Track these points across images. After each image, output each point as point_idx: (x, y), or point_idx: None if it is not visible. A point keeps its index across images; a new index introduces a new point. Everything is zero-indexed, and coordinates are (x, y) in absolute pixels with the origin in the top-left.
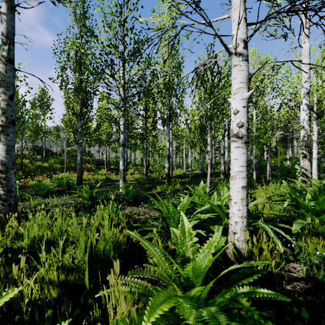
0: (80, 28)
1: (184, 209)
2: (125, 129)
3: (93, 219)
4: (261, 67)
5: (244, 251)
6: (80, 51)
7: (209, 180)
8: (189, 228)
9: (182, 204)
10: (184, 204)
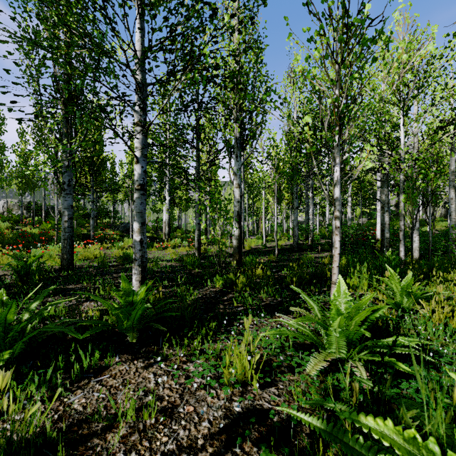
0: None
1: None
2: (144, 152)
3: None
4: None
5: None
6: None
7: (338, 267)
8: None
9: None
10: None
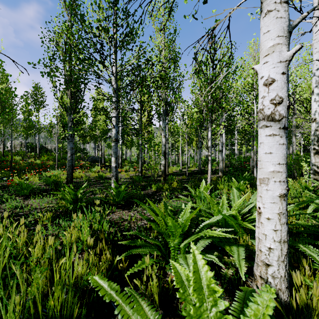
0: (70, 16)
1: (187, 222)
2: (117, 122)
3: (73, 228)
4: (306, 16)
5: (294, 304)
6: (67, 35)
7: (210, 179)
8: (209, 280)
9: (184, 214)
10: (188, 217)
